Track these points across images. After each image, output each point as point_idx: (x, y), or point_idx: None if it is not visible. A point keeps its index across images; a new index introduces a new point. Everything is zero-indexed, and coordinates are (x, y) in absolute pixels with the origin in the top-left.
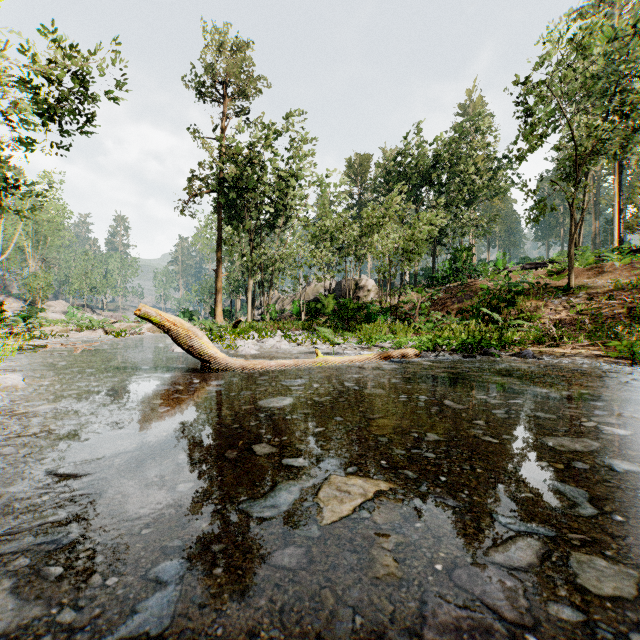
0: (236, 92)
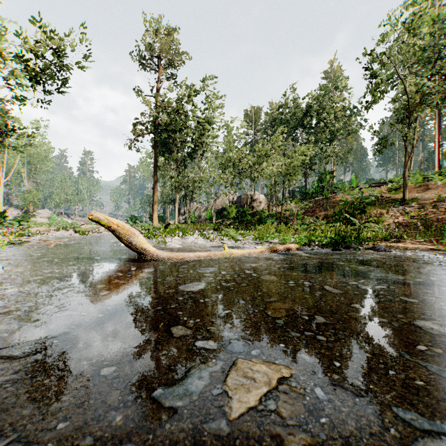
0: (167, 63)
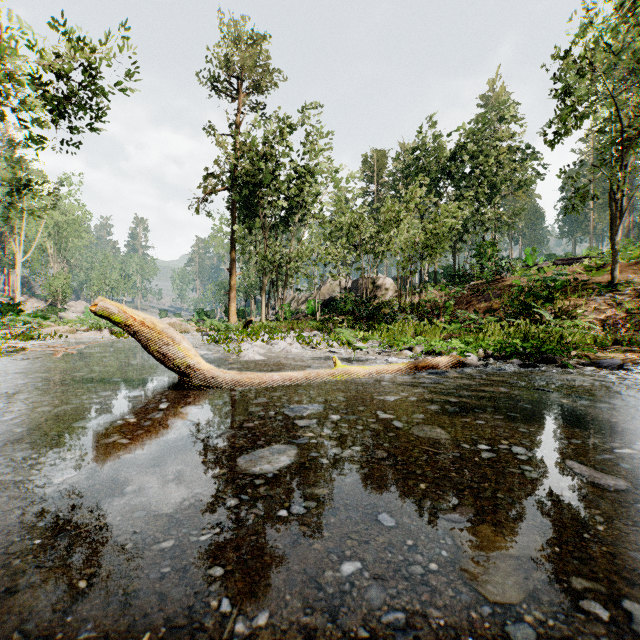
0: (250, 86)
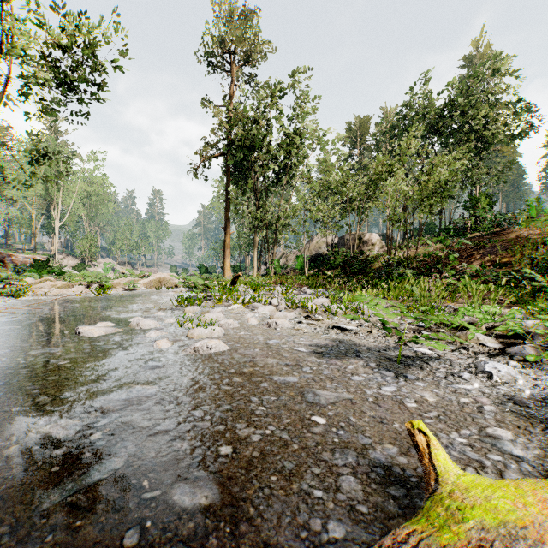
0: (242, 58)
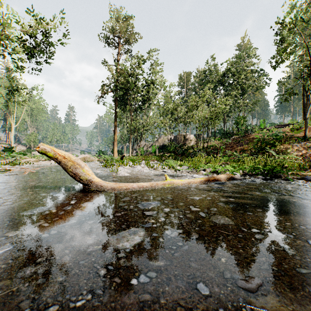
0: (123, 41)
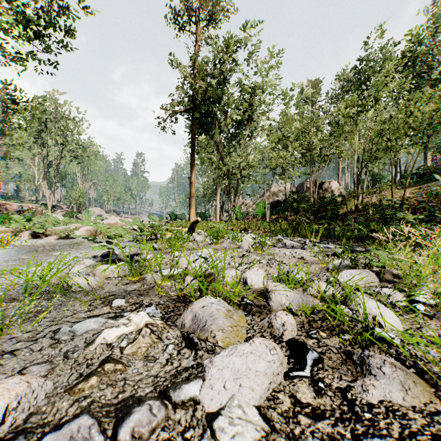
0: (206, 18)
